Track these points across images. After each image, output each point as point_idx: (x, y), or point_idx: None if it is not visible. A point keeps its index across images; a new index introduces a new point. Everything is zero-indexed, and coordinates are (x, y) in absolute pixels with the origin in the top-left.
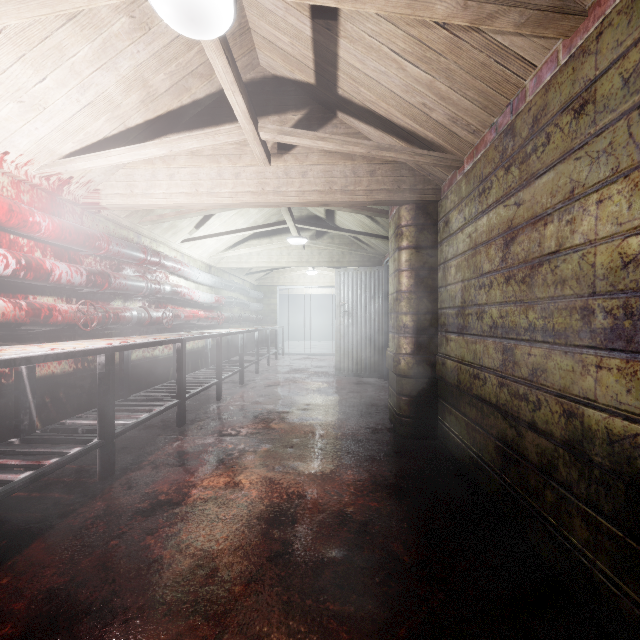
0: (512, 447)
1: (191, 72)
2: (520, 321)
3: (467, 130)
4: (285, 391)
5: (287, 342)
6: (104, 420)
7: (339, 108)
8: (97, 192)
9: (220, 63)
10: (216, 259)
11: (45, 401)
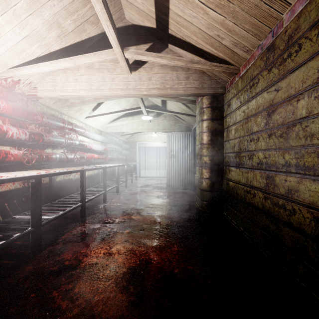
0: (273, 235)
1: (86, 20)
2: (279, 160)
3: (243, 50)
4: (140, 197)
5: (142, 170)
6: (34, 217)
7: (169, 41)
8: (35, 89)
9: (99, 6)
10: (104, 127)
11: (4, 205)
